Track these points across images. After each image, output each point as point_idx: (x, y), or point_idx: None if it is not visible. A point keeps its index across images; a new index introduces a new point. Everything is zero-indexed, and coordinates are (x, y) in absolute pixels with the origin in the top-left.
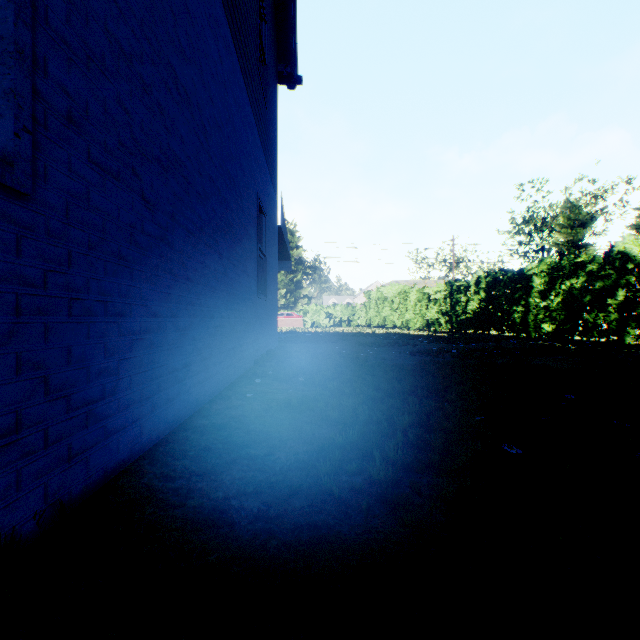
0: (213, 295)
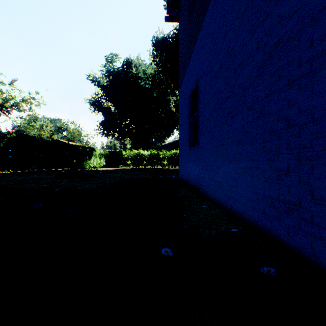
0: (240, 145)
